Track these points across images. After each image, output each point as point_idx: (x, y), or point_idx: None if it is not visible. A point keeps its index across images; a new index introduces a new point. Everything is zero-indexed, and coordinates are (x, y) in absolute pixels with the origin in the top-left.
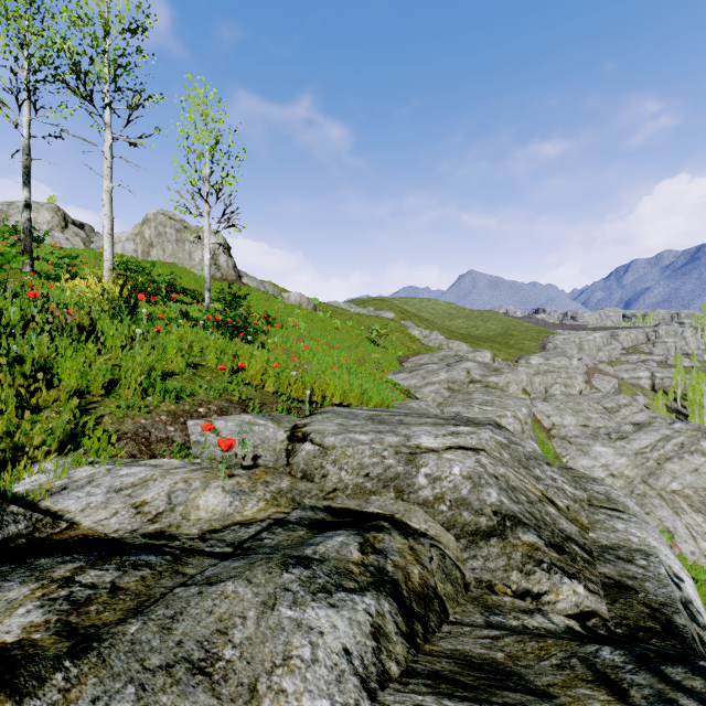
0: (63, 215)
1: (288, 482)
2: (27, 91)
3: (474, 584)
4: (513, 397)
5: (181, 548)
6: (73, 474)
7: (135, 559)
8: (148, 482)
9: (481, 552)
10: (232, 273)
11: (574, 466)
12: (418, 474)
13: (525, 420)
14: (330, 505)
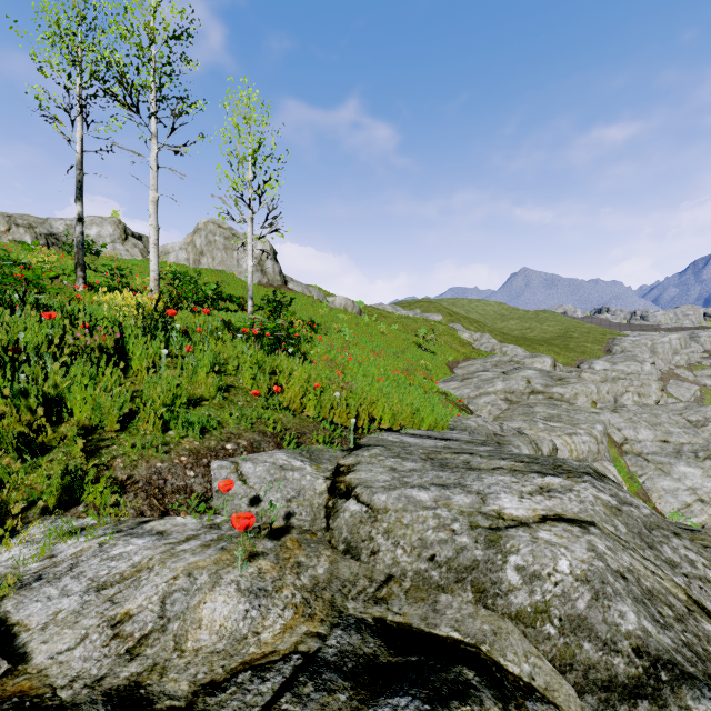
0: (124, 228)
1: (326, 562)
2: (79, 106)
3: None
4: (583, 412)
5: None
6: (57, 551)
7: None
8: (141, 573)
9: None
10: (278, 278)
11: (652, 487)
12: (506, 566)
13: (599, 440)
14: (383, 618)
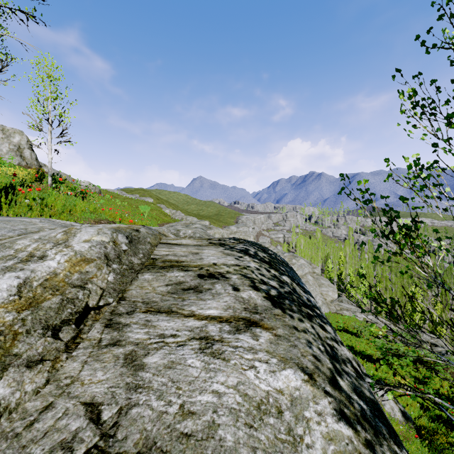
0: None
1: None
2: None
3: None
4: None
5: None
6: None
7: None
8: None
9: None
10: (35, 163)
11: None
12: (180, 233)
13: None
14: None
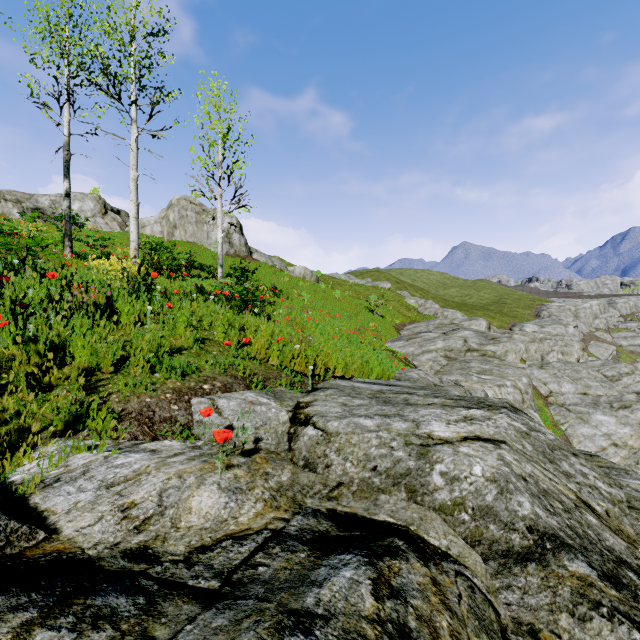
0: (103, 203)
1: (289, 473)
2: (67, 94)
3: (512, 626)
4: (512, 366)
5: (160, 580)
6: (70, 462)
7: (100, 604)
8: (141, 476)
9: (517, 581)
10: (243, 249)
11: (573, 434)
12: (432, 472)
13: (525, 390)
14: (334, 509)
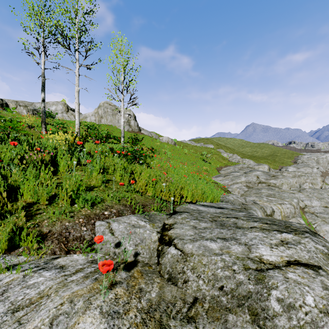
0: (67, 106)
1: (157, 288)
2: (43, 47)
3: None
4: (286, 192)
5: None
6: None
7: None
8: (42, 300)
9: None
10: (136, 128)
11: (320, 230)
12: (270, 297)
13: (295, 206)
14: None
